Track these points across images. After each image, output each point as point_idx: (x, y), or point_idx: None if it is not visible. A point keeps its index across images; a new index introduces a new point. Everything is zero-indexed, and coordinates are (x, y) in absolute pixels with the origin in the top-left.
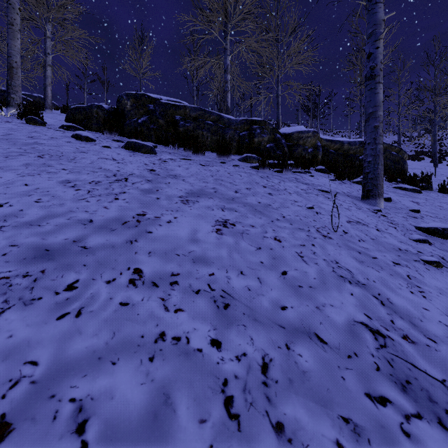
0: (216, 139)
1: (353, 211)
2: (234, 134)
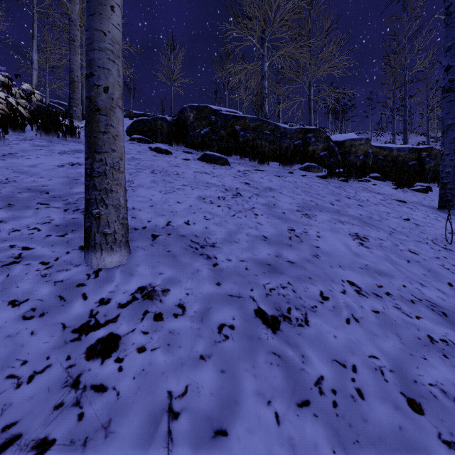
0: (273, 148)
1: (444, 222)
2: (290, 143)
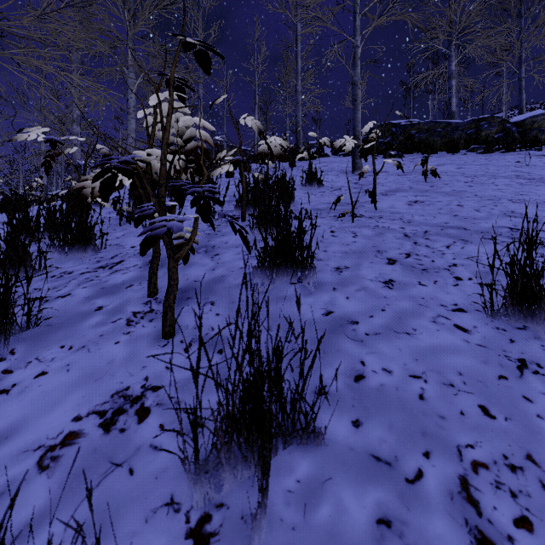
0: (445, 141)
1: None
2: (461, 133)
